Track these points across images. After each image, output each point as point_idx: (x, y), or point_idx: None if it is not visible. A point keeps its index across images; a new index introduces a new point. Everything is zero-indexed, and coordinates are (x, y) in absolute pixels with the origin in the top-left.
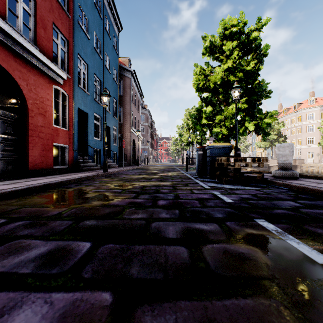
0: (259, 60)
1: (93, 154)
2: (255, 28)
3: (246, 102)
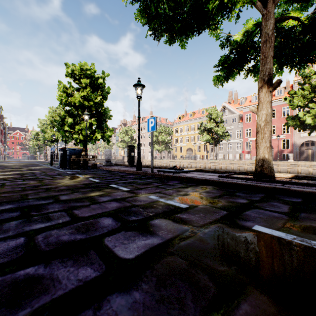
0: (104, 95)
1: None
2: (101, 76)
3: (97, 119)
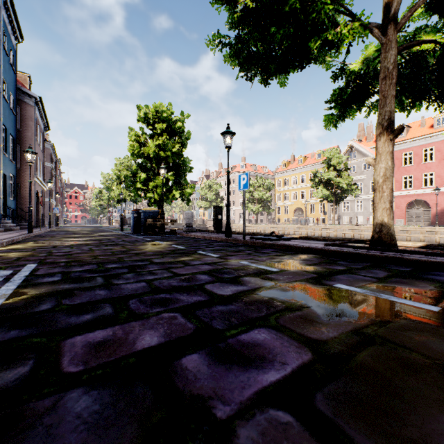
0: (184, 142)
1: None
2: (180, 118)
3: (175, 173)
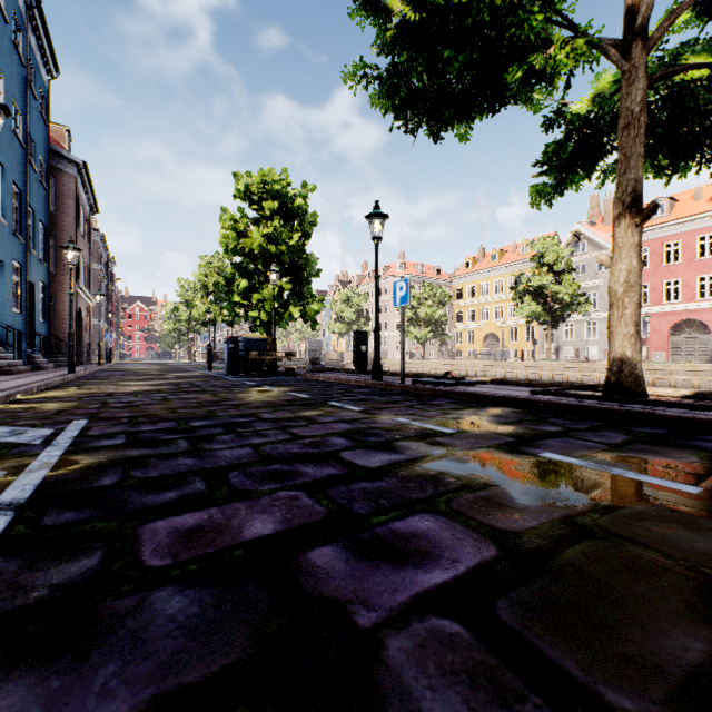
0: (307, 230)
1: (12, 342)
2: (300, 192)
3: (292, 279)
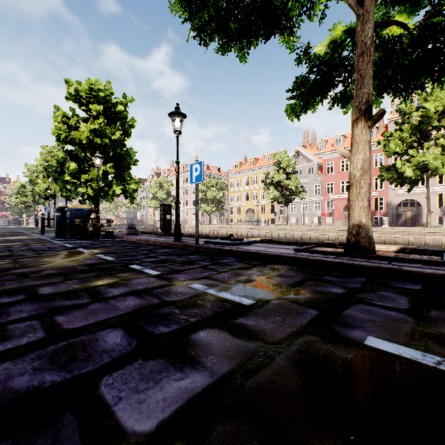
0: (127, 130)
1: None
2: (121, 101)
3: (116, 165)
